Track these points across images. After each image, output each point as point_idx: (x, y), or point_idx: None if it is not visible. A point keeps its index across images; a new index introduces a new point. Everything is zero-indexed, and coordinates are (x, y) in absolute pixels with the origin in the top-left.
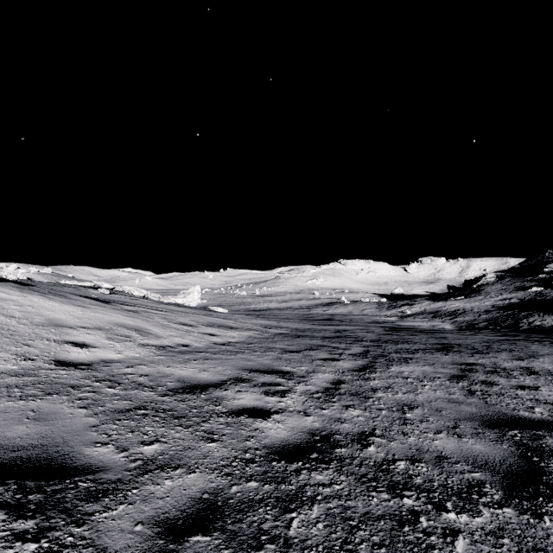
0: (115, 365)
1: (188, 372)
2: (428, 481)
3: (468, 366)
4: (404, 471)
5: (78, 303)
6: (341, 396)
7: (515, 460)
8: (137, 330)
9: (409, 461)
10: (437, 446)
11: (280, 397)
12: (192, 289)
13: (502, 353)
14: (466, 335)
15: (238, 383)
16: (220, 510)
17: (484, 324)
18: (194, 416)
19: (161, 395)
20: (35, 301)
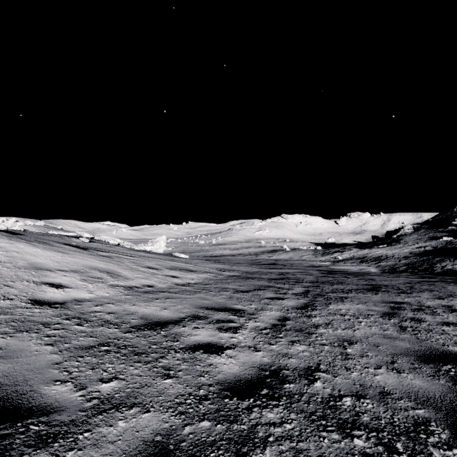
0: (86, 304)
1: (151, 310)
2: (375, 419)
3: (397, 305)
4: (351, 408)
5: (59, 250)
6: (287, 332)
7: (454, 395)
8: (109, 273)
9: (354, 397)
10: (379, 381)
11: (232, 333)
12: (159, 239)
13: (424, 293)
14: (390, 277)
15: (195, 320)
16: (172, 455)
17: (404, 268)
18: (153, 352)
19: (124, 331)
20: (21, 247)
